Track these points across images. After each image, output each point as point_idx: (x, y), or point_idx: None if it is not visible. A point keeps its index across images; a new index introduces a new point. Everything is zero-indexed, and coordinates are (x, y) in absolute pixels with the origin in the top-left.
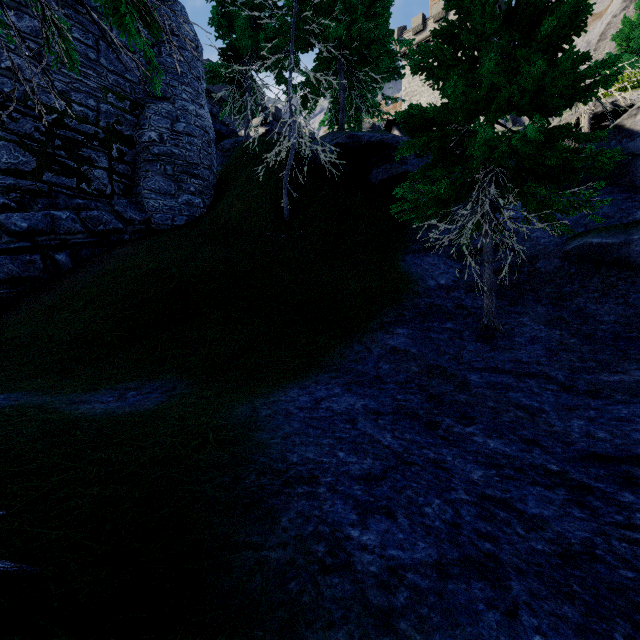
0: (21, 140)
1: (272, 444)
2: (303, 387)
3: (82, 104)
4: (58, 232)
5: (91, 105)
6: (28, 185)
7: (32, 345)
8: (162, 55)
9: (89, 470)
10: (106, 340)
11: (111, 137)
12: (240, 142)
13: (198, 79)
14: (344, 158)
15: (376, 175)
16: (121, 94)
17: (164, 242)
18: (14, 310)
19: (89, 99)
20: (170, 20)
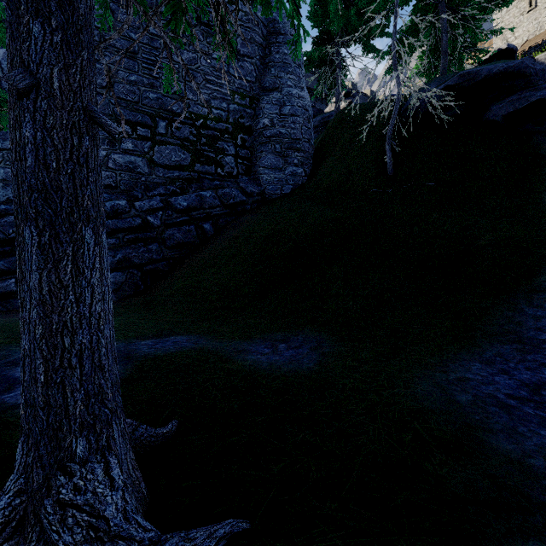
0: (182, 143)
1: (539, 468)
2: (485, 361)
3: (218, 108)
4: (204, 207)
5: (224, 107)
6: (186, 175)
7: (194, 294)
8: (272, 54)
9: (304, 461)
10: (244, 292)
11: (236, 129)
12: (327, 117)
13: (299, 66)
14: (453, 101)
15: (497, 111)
16: (243, 94)
17: (277, 208)
18: (180, 267)
19: (222, 103)
20: (277, 23)
